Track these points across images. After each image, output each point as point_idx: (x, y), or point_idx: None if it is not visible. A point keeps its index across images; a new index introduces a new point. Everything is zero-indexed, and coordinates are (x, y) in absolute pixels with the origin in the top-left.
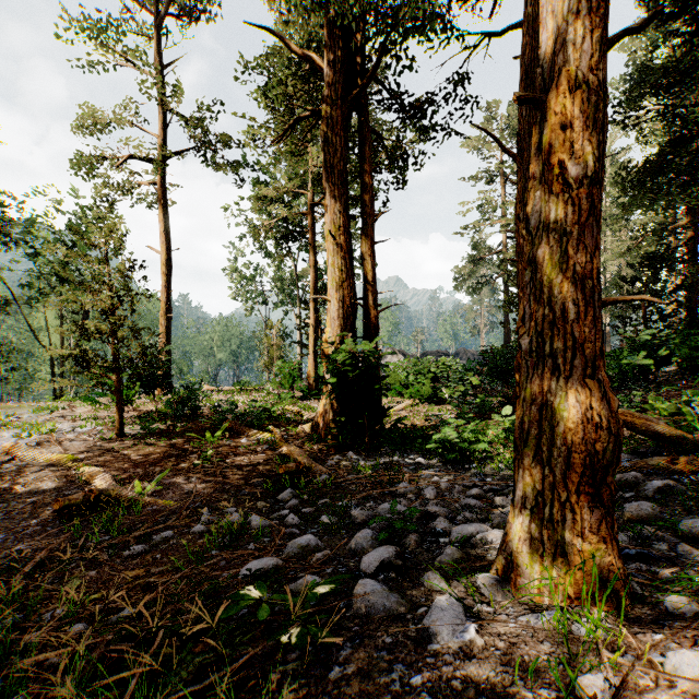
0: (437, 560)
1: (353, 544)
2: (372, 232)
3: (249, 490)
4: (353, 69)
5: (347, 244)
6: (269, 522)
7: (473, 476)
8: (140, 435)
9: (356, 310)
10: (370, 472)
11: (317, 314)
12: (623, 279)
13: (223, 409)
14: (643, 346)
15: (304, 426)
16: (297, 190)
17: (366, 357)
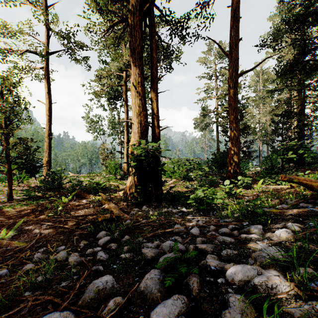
0: (227, 316)
1: (143, 287)
2: (157, 86)
3: (79, 232)
4: (146, 3)
5: (143, 92)
6: (83, 258)
7: (217, 219)
8: (22, 199)
9: (148, 129)
10: (156, 217)
11: (128, 136)
12: (273, 121)
13: (72, 183)
14: (290, 150)
15: (119, 192)
16: (118, 73)
17: (153, 151)
